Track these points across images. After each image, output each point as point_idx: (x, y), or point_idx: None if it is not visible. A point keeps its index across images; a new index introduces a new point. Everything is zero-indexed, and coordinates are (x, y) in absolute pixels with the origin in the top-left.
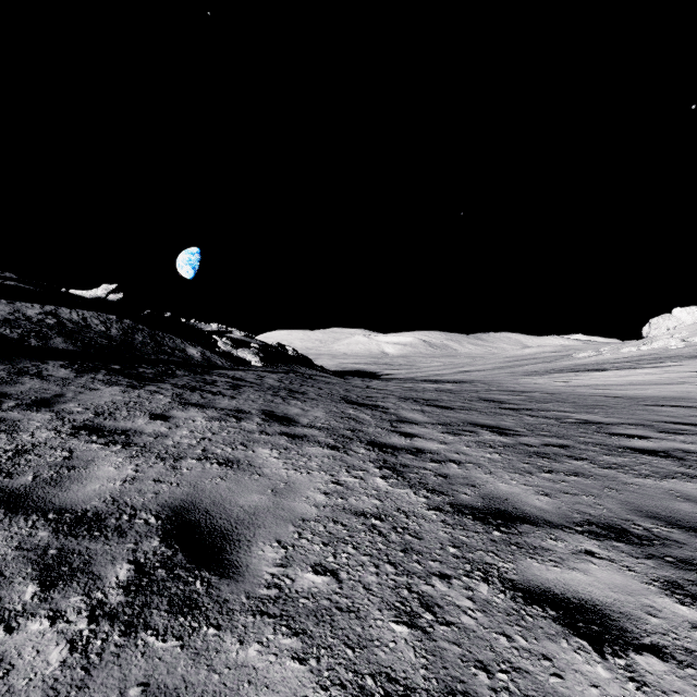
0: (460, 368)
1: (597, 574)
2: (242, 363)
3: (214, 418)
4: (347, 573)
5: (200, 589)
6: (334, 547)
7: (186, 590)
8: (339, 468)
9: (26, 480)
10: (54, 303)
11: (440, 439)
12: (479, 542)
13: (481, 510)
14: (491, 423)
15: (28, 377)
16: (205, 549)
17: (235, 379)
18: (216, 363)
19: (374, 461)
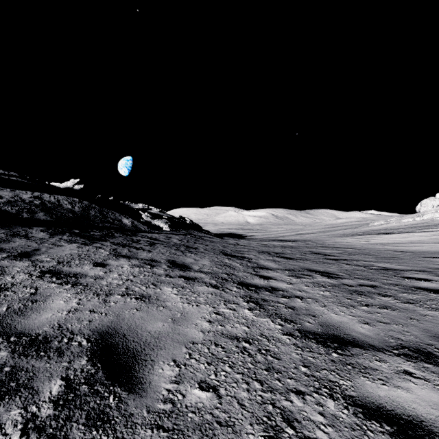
0: (296, 232)
1: (417, 392)
2: (157, 228)
3: (135, 265)
4: (225, 389)
5: (112, 404)
6: (215, 366)
7: (101, 404)
8: (219, 302)
9: (1, 311)
10: (40, 191)
11: (287, 280)
12: (323, 362)
13: (321, 335)
14: (321, 269)
15: (19, 237)
16: (119, 367)
17: (152, 239)
18: (140, 228)
19: (243, 296)
